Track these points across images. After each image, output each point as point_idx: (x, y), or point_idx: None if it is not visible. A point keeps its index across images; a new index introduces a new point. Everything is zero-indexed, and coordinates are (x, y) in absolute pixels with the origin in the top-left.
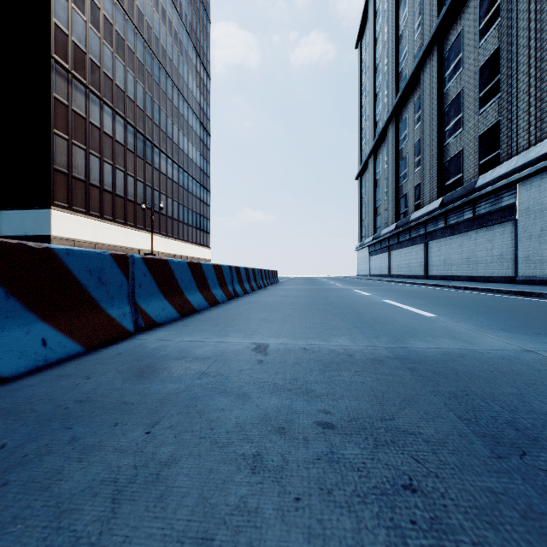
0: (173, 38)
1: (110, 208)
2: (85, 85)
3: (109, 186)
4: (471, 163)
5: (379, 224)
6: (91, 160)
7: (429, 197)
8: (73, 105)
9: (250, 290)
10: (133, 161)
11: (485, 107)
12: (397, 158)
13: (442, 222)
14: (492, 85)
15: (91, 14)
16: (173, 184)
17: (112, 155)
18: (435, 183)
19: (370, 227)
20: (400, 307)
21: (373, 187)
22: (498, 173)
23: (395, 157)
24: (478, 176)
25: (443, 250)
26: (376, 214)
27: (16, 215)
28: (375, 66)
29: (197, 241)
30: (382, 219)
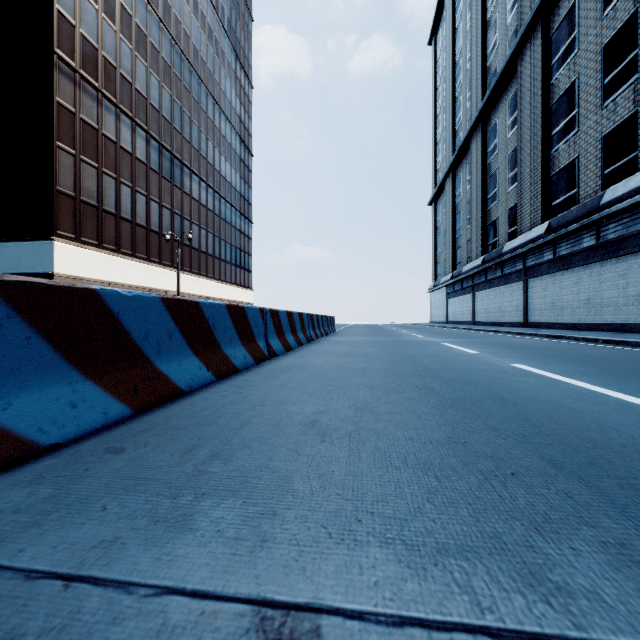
0: (208, 36)
1: (129, 240)
2: (96, 89)
3: (128, 213)
4: (591, 174)
5: (459, 259)
6: (105, 181)
7: (529, 221)
8: (82, 113)
9: (296, 344)
10: (158, 183)
11: (613, 96)
12: (484, 175)
13: (549, 253)
14: (624, 65)
15: (104, 2)
16: (207, 212)
17: (131, 175)
18: (538, 203)
19: (447, 263)
20: (563, 381)
21: (451, 213)
22: (637, 182)
23: (481, 174)
24: (601, 190)
25: (550, 290)
26: (455, 247)
27: (11, 248)
28: (454, 63)
29: (237, 281)
30: (463, 252)
